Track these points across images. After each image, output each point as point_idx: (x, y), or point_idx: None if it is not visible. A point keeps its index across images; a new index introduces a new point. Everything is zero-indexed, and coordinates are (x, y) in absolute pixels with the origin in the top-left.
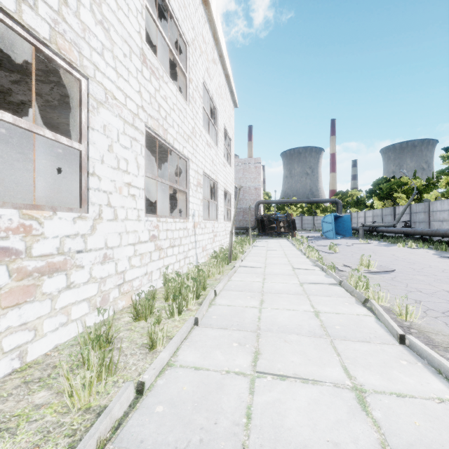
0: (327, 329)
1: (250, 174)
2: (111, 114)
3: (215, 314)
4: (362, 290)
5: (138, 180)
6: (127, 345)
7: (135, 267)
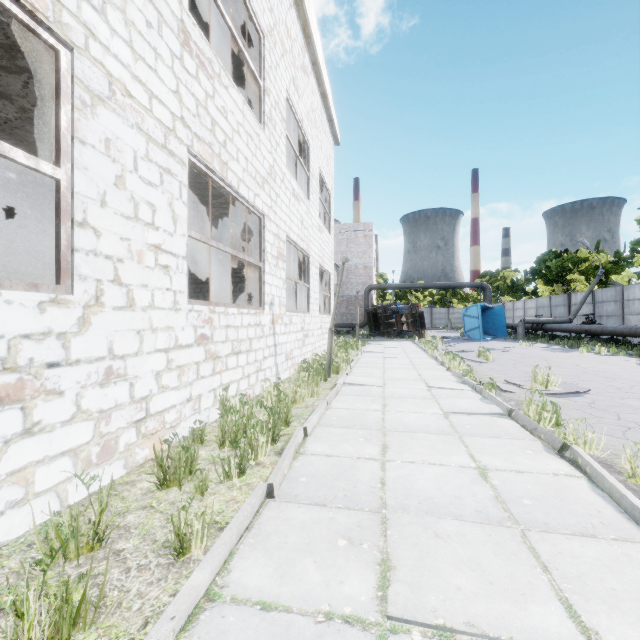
0: (508, 506)
1: (358, 246)
2: (121, 120)
3: (304, 474)
4: (549, 426)
5: (175, 242)
6: (135, 544)
7: (169, 389)
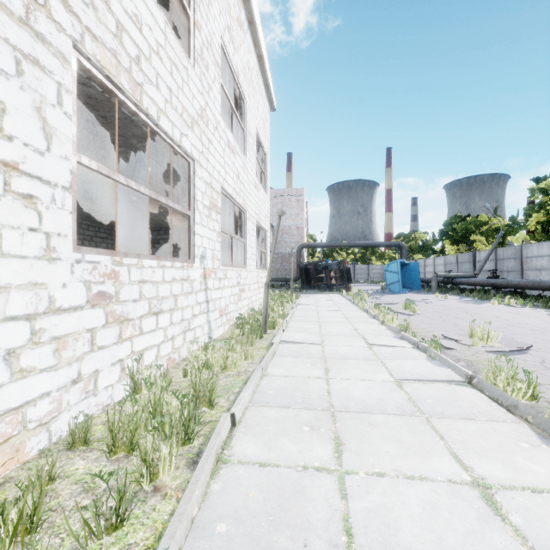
0: None
1: (291, 209)
2: None
3: (224, 512)
4: (524, 400)
5: (48, 164)
6: None
7: (36, 372)
